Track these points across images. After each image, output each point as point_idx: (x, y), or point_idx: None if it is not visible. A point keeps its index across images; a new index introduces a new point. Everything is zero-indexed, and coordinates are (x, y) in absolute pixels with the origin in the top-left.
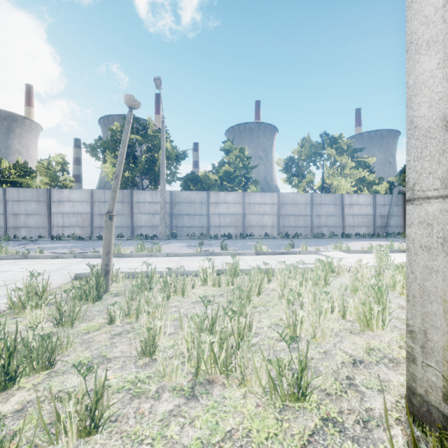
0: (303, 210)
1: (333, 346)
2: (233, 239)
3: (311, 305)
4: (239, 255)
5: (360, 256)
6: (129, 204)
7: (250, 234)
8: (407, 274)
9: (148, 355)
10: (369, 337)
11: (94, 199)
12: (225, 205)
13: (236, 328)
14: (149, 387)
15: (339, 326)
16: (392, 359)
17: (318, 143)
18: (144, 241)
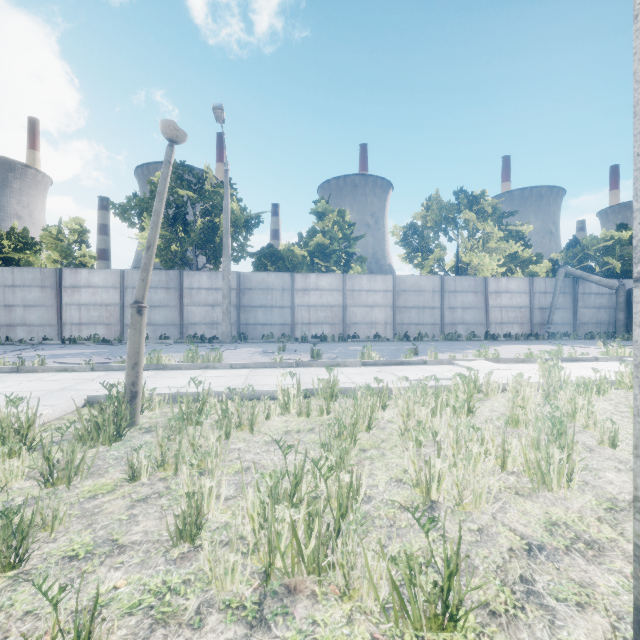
0: (430, 300)
1: (492, 518)
2: (329, 341)
3: (453, 448)
4: (338, 366)
5: (514, 367)
6: (178, 290)
7: (354, 334)
8: (636, 408)
9: (189, 540)
10: (548, 501)
11: (126, 284)
12: (317, 293)
13: (334, 489)
14: (185, 602)
15: (498, 482)
16: (590, 542)
17: (451, 204)
18: (199, 345)
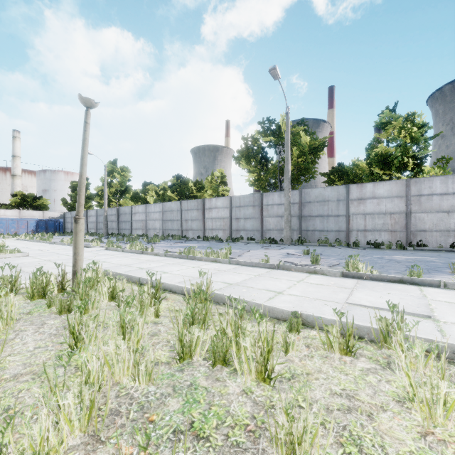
0: None
1: None
2: (384, 248)
3: None
4: (315, 273)
5: None
6: (259, 207)
7: (421, 242)
8: None
9: None
10: None
11: (232, 205)
12: (373, 201)
13: None
14: None
15: None
16: None
17: None
18: (263, 245)
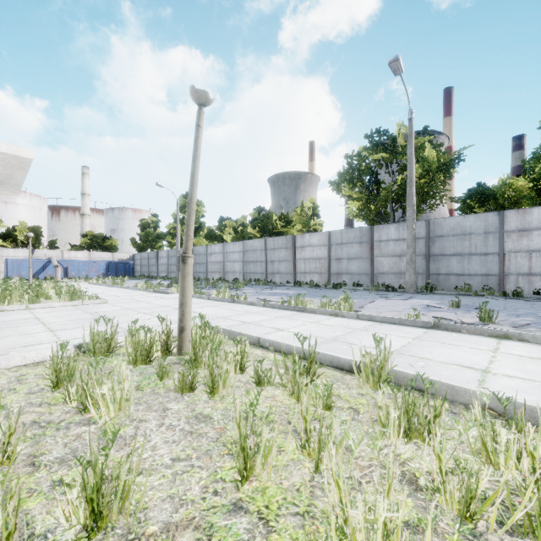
0: None
1: None
2: None
3: None
4: (506, 337)
5: None
6: (368, 244)
7: None
8: None
9: None
10: None
11: (331, 242)
12: None
13: None
14: None
15: None
16: None
17: None
18: (378, 293)
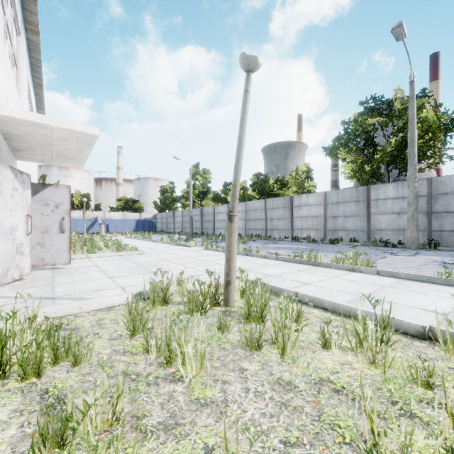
0: None
1: None
2: None
3: None
4: None
5: None
6: (365, 202)
7: None
8: None
9: (49, 447)
10: None
11: (327, 201)
12: None
13: None
14: None
15: None
16: None
17: None
18: (379, 248)
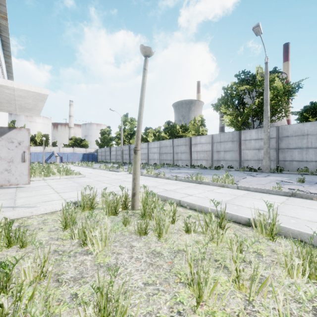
0: None
1: None
2: None
3: None
4: None
5: None
6: (238, 142)
7: None
8: None
9: None
10: None
11: (214, 141)
12: None
13: None
14: None
15: None
16: None
17: None
18: (245, 172)
